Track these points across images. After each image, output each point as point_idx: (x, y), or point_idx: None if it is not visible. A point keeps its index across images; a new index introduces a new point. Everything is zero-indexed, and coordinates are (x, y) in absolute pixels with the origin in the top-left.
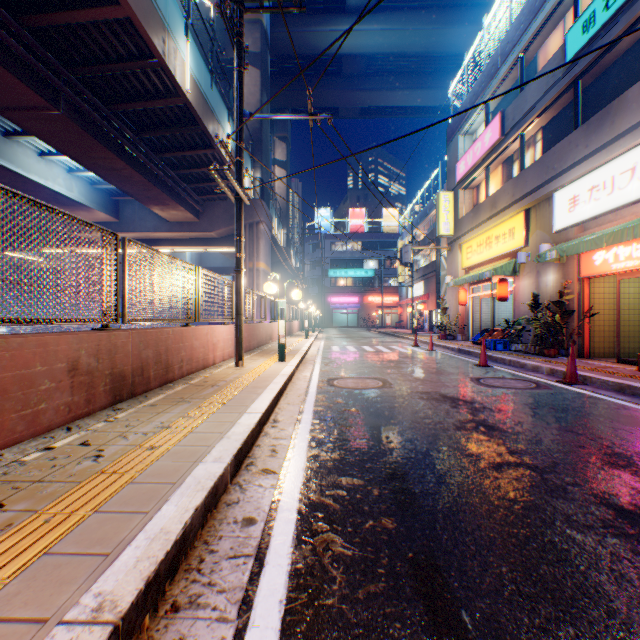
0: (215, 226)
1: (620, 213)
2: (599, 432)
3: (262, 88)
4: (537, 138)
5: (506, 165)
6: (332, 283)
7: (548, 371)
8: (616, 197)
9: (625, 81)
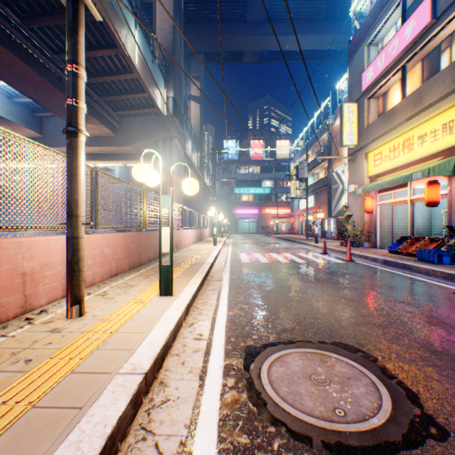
0: (131, 141)
1: None
2: None
3: (175, 15)
4: None
5: (431, 58)
6: (237, 198)
7: None
8: None
9: None
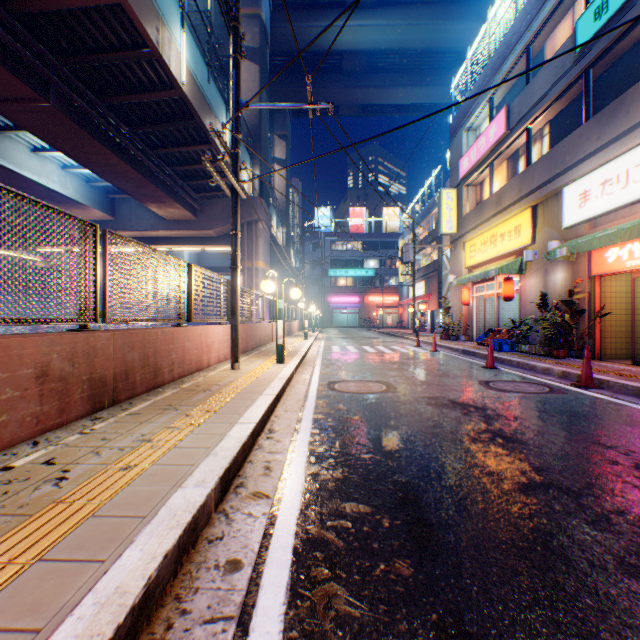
0: (213, 224)
1: (634, 208)
2: (630, 444)
3: (261, 84)
4: (544, 132)
5: (511, 161)
6: (332, 283)
7: (560, 374)
8: (631, 191)
9: (639, 70)
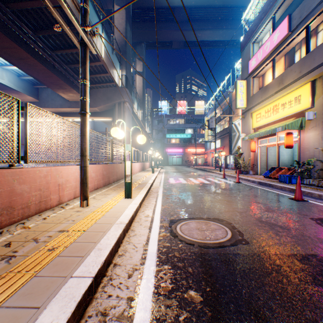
0: (97, 104)
1: None
2: None
3: (126, 20)
4: (320, 28)
5: (289, 55)
6: (168, 141)
7: None
8: None
9: None
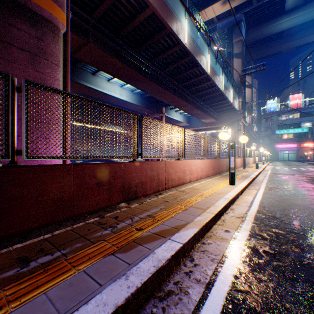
0: (222, 122)
1: None
2: None
3: (241, 65)
4: None
5: None
6: (277, 137)
7: None
8: None
9: None
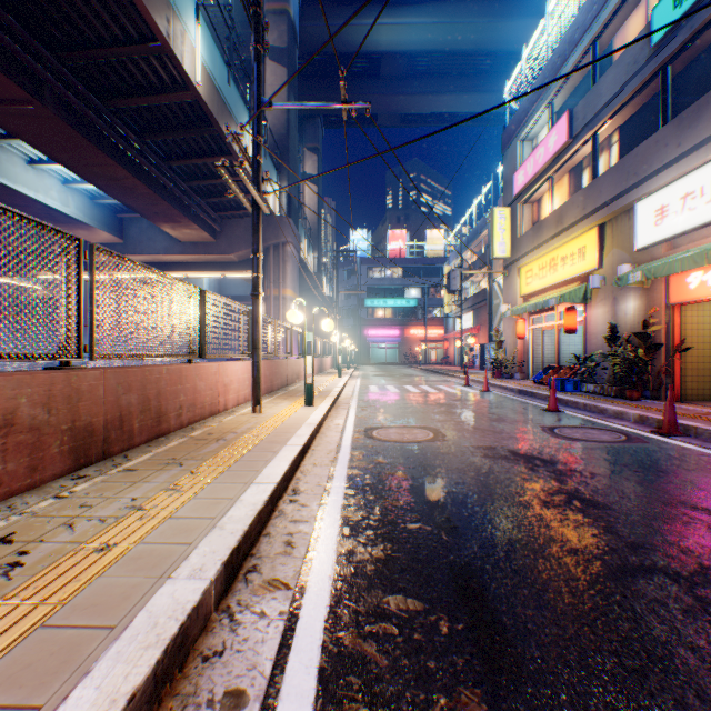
0: (235, 247)
1: None
2: None
3: (289, 89)
4: (613, 140)
5: (574, 174)
6: (369, 314)
7: (636, 418)
8: None
9: None
